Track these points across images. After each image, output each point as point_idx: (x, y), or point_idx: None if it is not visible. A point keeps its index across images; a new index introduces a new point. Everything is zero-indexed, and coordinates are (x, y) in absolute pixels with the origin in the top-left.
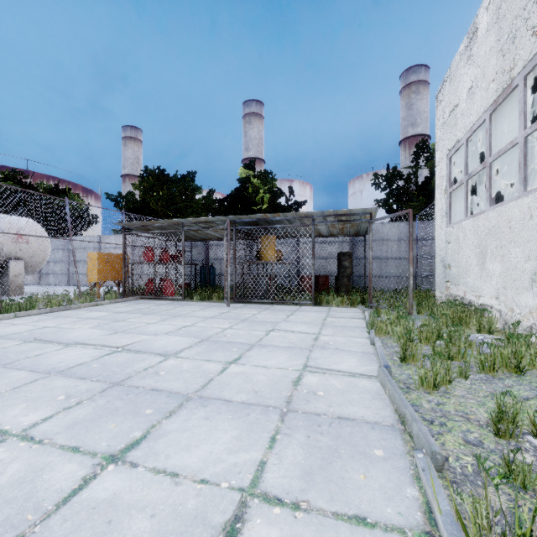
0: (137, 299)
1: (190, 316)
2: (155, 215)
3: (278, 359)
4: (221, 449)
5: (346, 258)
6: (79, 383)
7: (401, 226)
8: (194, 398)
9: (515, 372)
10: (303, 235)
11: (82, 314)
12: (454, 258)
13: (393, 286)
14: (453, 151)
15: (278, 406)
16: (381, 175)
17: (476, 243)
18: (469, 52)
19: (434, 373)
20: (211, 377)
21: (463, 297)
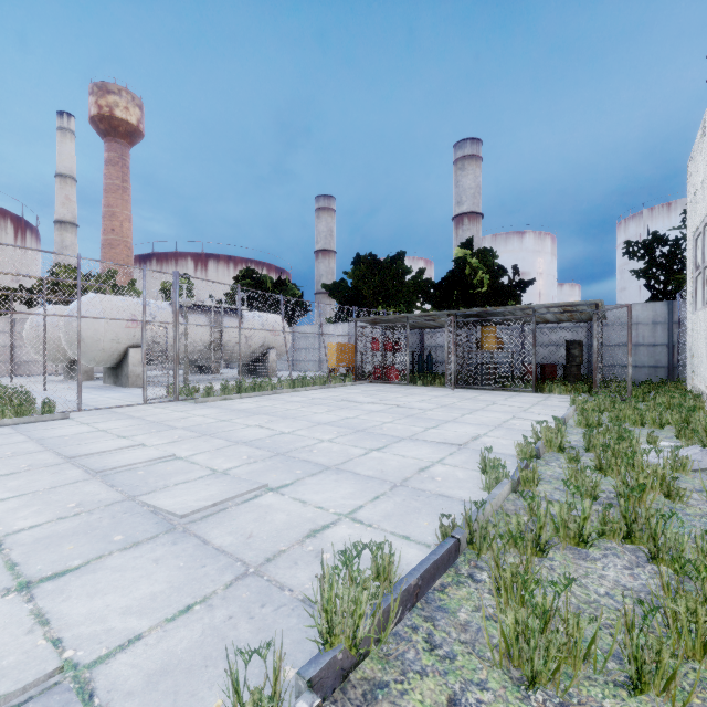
0: (368, 383)
1: (423, 395)
2: (367, 302)
3: (495, 415)
4: (470, 430)
5: (575, 346)
6: (392, 415)
7: (657, 307)
8: (451, 421)
9: (659, 428)
10: (527, 322)
11: (343, 390)
12: (695, 347)
13: (645, 378)
14: (696, 235)
15: (494, 426)
16: (636, 242)
17: (704, 335)
18: (702, 144)
19: (587, 419)
20: (457, 417)
21: (699, 388)
